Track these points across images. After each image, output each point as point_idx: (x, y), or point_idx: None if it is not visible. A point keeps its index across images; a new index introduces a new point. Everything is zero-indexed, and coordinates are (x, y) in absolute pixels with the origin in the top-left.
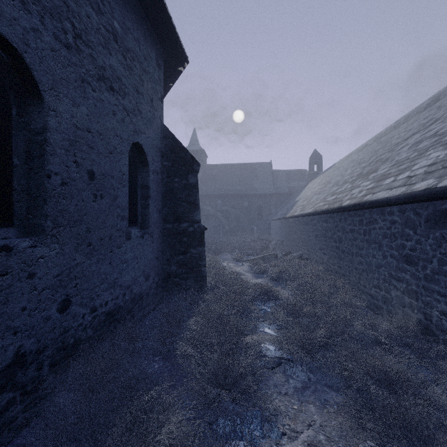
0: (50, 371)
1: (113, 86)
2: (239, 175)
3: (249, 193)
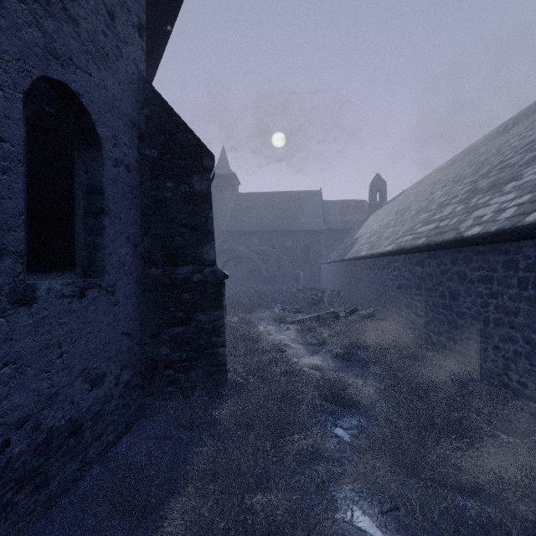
0: None
1: None
2: (280, 206)
3: (293, 229)
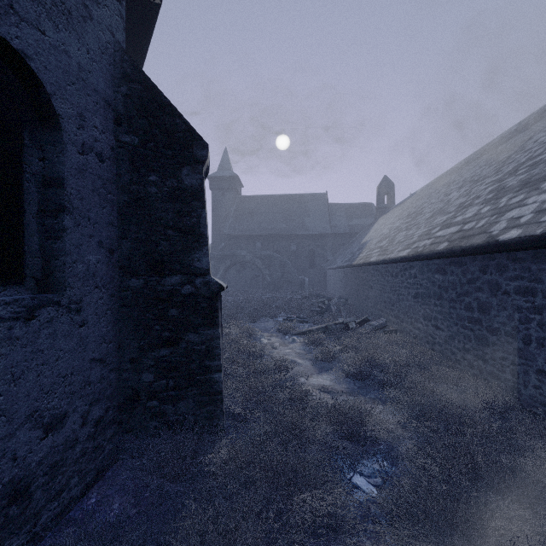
0: None
1: None
2: (284, 210)
3: (298, 234)
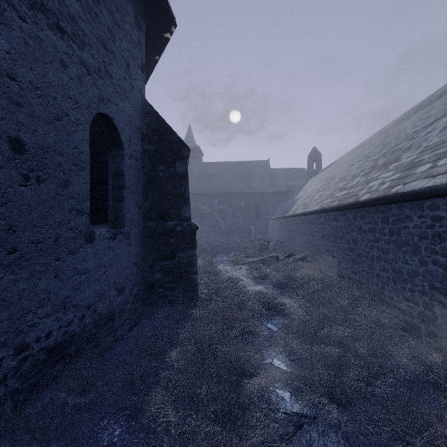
0: None
1: (62, 26)
2: (235, 173)
3: (246, 192)
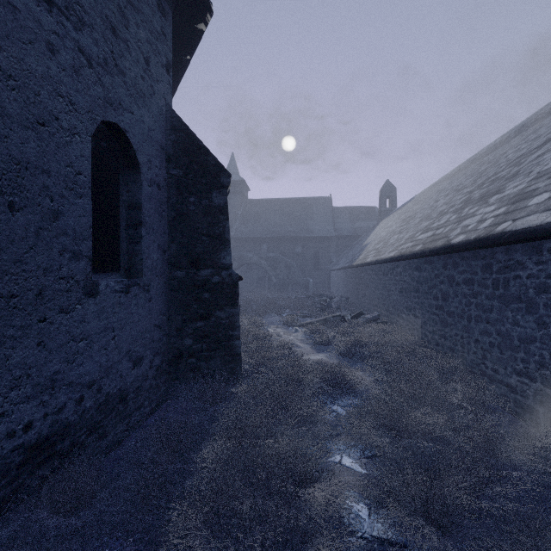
0: None
1: None
2: (289, 213)
3: (303, 236)
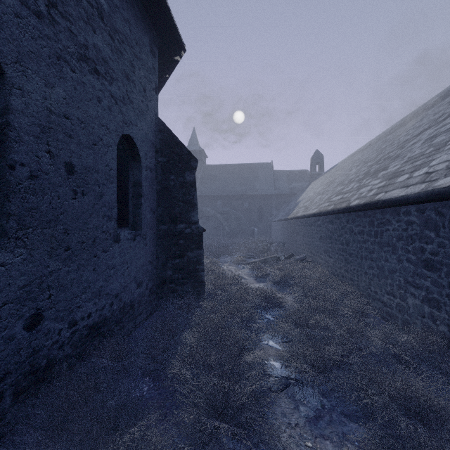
0: (14, 402)
1: (98, 69)
2: (239, 176)
3: (250, 194)
